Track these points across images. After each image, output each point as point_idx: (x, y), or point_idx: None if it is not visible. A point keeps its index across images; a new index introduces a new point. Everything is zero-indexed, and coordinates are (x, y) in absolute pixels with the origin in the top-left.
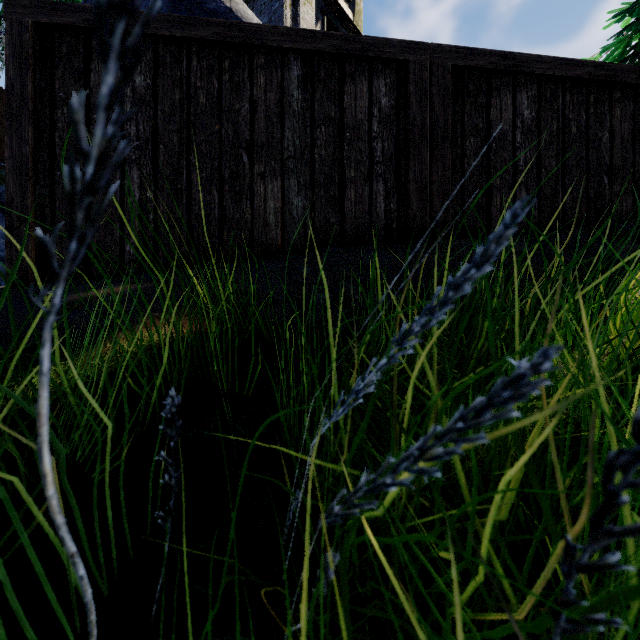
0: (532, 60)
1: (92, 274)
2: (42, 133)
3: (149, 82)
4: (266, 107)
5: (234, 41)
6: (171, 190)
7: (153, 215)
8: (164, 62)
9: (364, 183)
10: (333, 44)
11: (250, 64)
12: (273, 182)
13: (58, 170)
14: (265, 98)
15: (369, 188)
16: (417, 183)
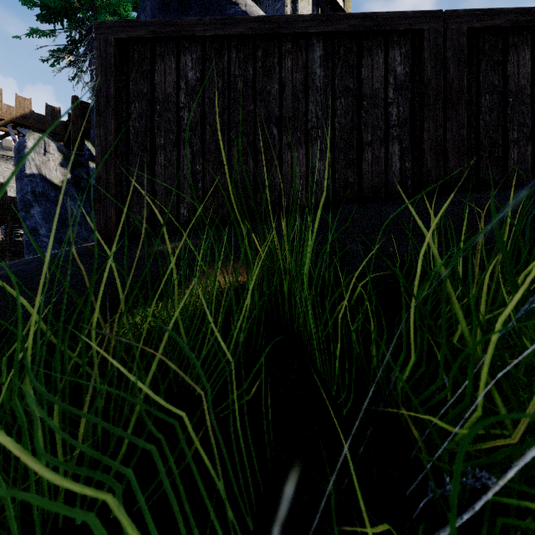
0: None
1: (156, 233)
2: (120, 124)
3: (198, 75)
4: (292, 86)
5: (266, 33)
6: (215, 162)
7: (201, 183)
8: (210, 58)
9: (380, 145)
10: (352, 23)
11: (279, 51)
12: (298, 150)
13: (132, 152)
14: (292, 78)
15: (385, 150)
16: (432, 142)
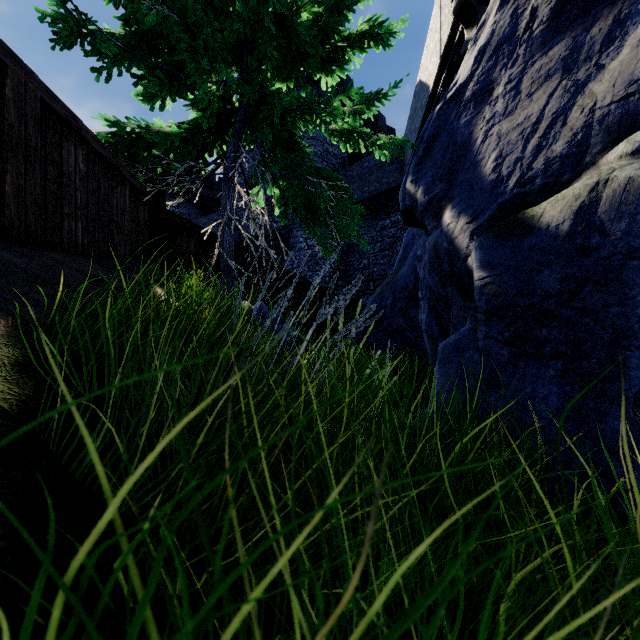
0: (86, 130)
1: None
2: None
3: None
4: None
5: None
6: None
7: None
8: None
9: None
10: None
11: None
12: None
13: None
14: None
15: None
16: (16, 188)
